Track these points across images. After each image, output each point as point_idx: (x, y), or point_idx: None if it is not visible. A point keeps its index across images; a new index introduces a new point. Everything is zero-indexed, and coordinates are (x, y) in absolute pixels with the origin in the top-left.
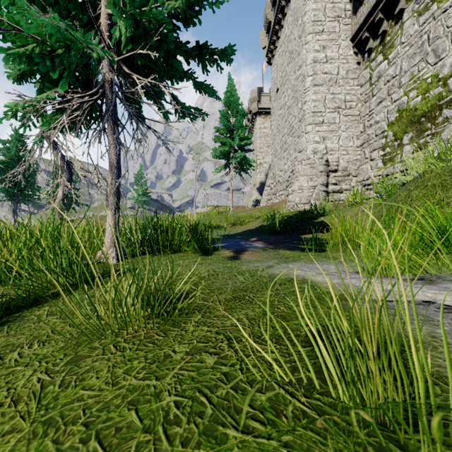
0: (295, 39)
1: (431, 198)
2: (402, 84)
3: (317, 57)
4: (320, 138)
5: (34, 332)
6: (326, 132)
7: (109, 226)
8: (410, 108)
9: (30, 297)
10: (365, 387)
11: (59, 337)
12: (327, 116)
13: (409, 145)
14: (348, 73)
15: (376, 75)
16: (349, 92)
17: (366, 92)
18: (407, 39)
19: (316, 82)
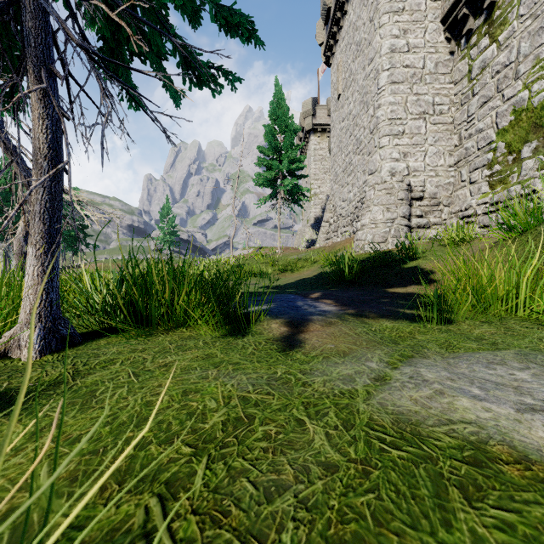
0: (364, 24)
1: None
2: (521, 73)
3: (395, 45)
4: (399, 154)
5: None
6: (408, 146)
7: (28, 278)
8: (534, 106)
9: None
10: None
11: None
12: (409, 125)
13: (533, 159)
14: (437, 67)
15: (478, 66)
16: (438, 92)
17: (464, 90)
18: (529, 9)
19: (394, 79)
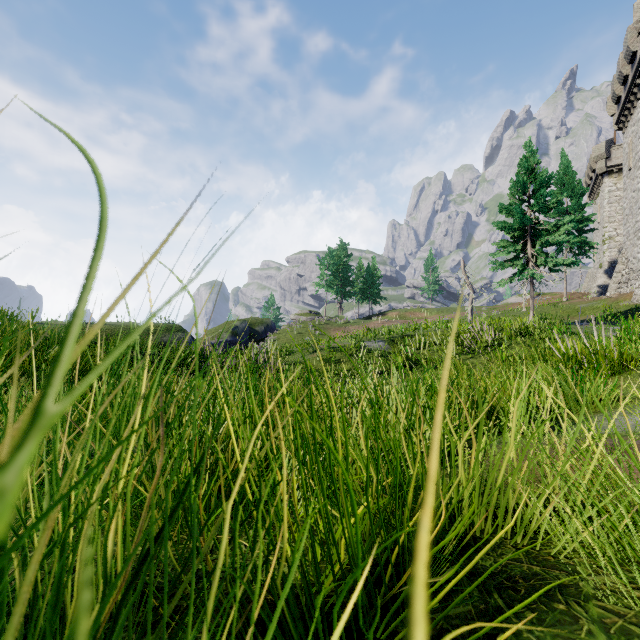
0: None
1: None
2: None
3: None
4: None
5: None
6: None
7: (531, 315)
8: None
9: None
10: None
11: None
12: None
13: None
14: None
15: None
16: None
17: None
18: None
19: None
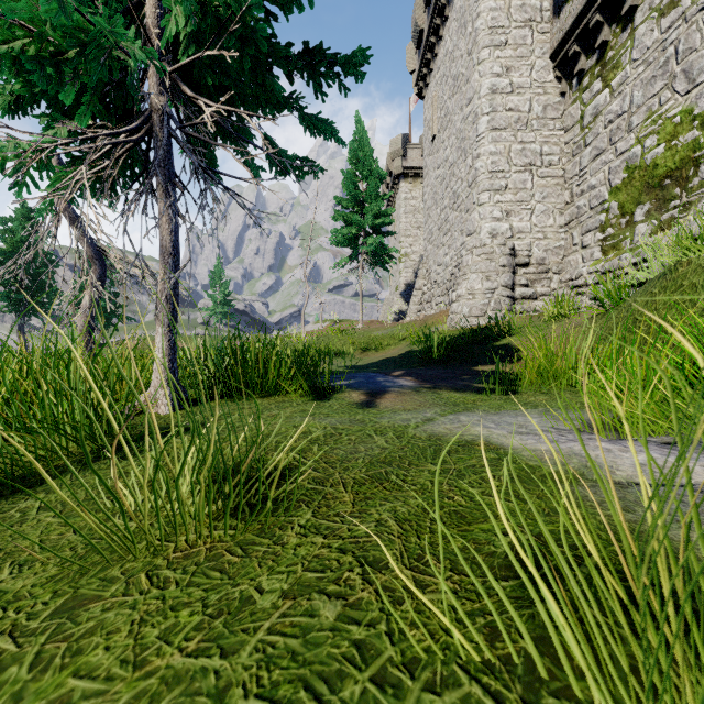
0: (462, 56)
1: (689, 307)
2: (634, 126)
3: (497, 85)
4: (501, 212)
5: (9, 543)
6: (511, 203)
7: (159, 352)
8: (647, 164)
9: (12, 476)
10: (638, 671)
11: (52, 554)
12: (513, 179)
13: (645, 224)
14: (546, 110)
15: (590, 112)
16: (547, 140)
17: (575, 139)
18: (642, 54)
19: (495, 125)
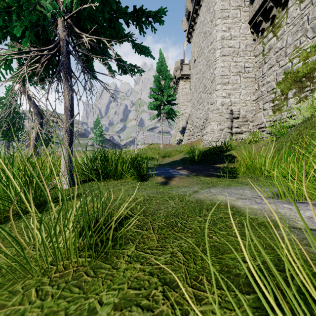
0: (208, 23)
1: None
2: (288, 53)
3: (224, 35)
4: (226, 94)
5: None
6: (231, 90)
7: (63, 158)
8: (294, 71)
9: None
10: None
11: None
12: (231, 78)
13: (293, 98)
14: (247, 47)
15: (267, 48)
16: (247, 61)
17: (260, 60)
18: (291, 20)
19: (223, 54)
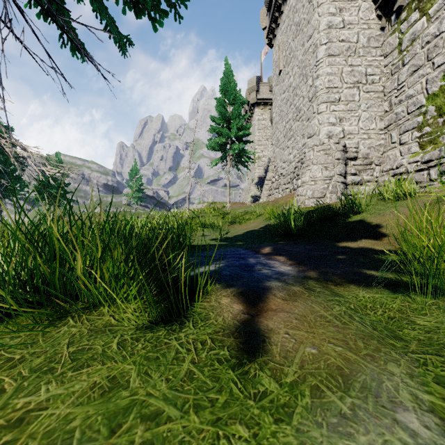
0: (303, 6)
1: None
2: None
3: (332, 21)
4: (336, 118)
5: None
6: (343, 112)
7: None
8: None
9: None
10: None
11: None
12: (344, 93)
13: None
14: (370, 41)
15: (408, 38)
16: (371, 64)
17: (394, 61)
18: None
19: (331, 52)
